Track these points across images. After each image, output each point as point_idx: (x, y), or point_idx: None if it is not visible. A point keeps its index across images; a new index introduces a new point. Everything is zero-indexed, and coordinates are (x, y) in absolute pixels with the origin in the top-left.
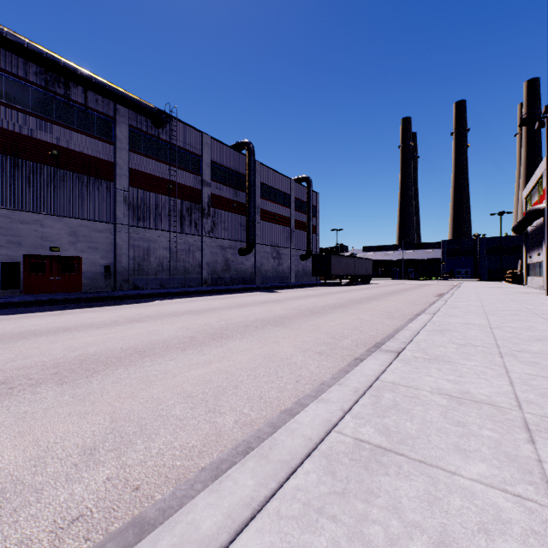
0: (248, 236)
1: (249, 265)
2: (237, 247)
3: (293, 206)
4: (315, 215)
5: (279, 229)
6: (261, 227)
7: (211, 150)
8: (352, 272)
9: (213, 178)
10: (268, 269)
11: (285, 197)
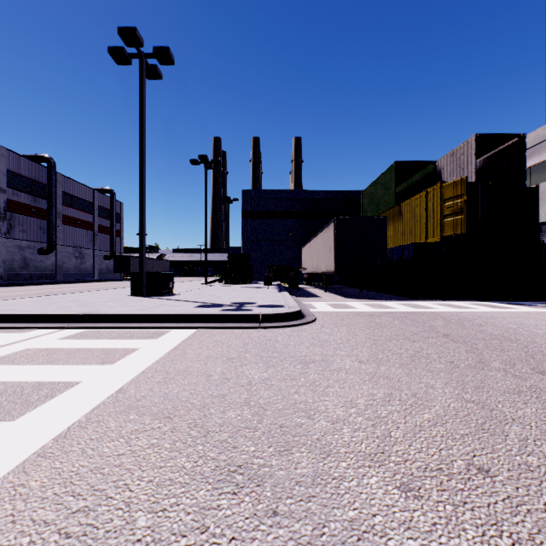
0: (50, 239)
1: (50, 264)
2: (37, 247)
3: (97, 213)
4: (120, 221)
5: (82, 232)
6: (63, 230)
7: (7, 160)
8: (150, 270)
9: (10, 185)
10: (70, 267)
11: (88, 205)
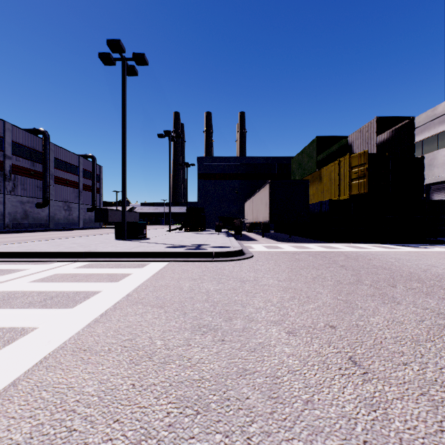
0: (45, 195)
1: (45, 215)
2: (35, 202)
3: (81, 175)
4: (99, 181)
5: (70, 190)
6: (55, 188)
7: (12, 133)
8: None
9: (14, 153)
10: (60, 217)
11: (75, 168)
